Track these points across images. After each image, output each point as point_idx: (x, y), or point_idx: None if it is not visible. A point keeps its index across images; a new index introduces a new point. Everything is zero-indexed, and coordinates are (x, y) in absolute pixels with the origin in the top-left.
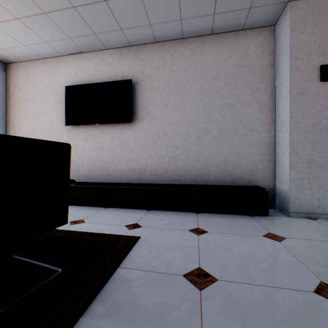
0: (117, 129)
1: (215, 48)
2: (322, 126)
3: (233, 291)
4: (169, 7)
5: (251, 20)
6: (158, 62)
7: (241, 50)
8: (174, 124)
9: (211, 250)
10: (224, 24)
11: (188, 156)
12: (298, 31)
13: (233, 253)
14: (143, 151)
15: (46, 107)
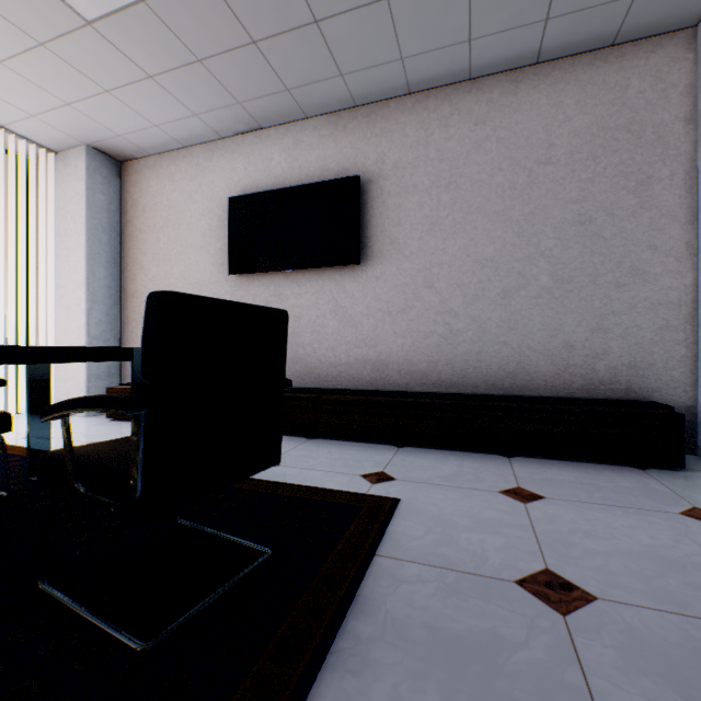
0: (329, 280)
1: (545, 95)
2: None
3: (641, 624)
4: (447, 18)
5: (636, 22)
6: (415, 135)
7: (608, 92)
8: (450, 266)
9: (563, 536)
10: (568, 38)
11: (482, 333)
12: None
13: (618, 547)
14: (382, 324)
15: (191, 240)
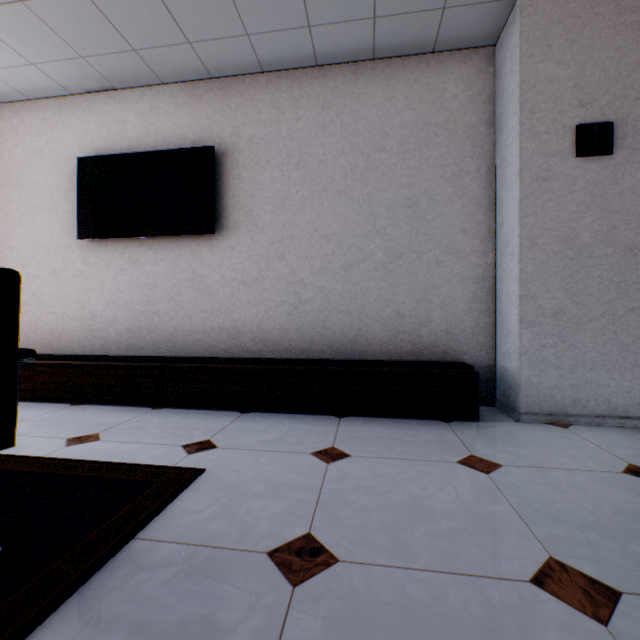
0: (185, 248)
1: (380, 88)
2: (580, 244)
3: (365, 585)
4: None
5: (449, 34)
6: (268, 112)
7: (430, 93)
8: (300, 239)
9: (344, 495)
10: (396, 39)
11: (328, 303)
12: (535, 57)
13: (387, 501)
14: (237, 293)
15: (37, 200)
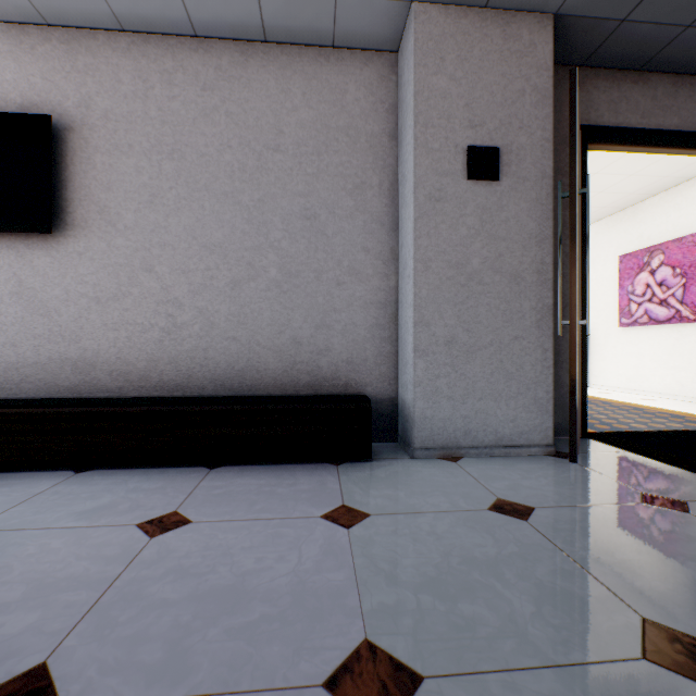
0: (8, 250)
1: (275, 77)
2: (471, 269)
3: None
4: None
5: (348, 28)
6: (131, 83)
7: (330, 92)
8: (174, 247)
9: (145, 585)
10: (288, 21)
11: (211, 328)
12: (429, 68)
13: (200, 587)
14: (87, 314)
15: None
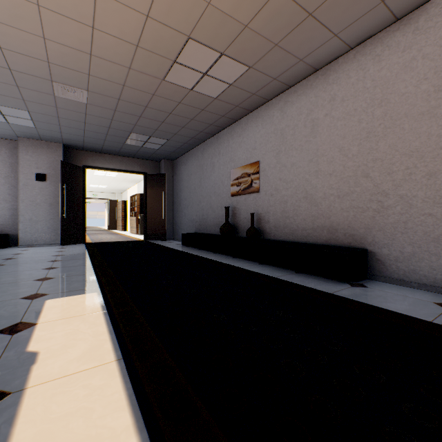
0: None
1: None
2: (38, 202)
3: None
4: None
5: (0, 136)
6: None
7: None
8: None
9: None
10: None
11: None
12: (24, 153)
13: None
14: None
15: None
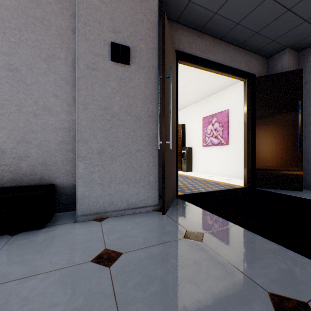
0: None
1: None
2: (113, 111)
3: None
4: None
5: None
6: None
7: None
8: None
9: None
10: None
11: None
12: None
13: None
14: None
15: None
